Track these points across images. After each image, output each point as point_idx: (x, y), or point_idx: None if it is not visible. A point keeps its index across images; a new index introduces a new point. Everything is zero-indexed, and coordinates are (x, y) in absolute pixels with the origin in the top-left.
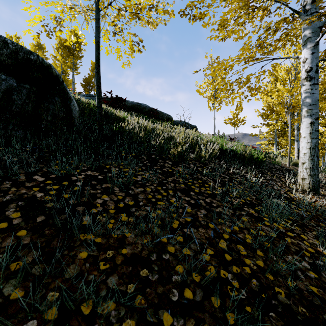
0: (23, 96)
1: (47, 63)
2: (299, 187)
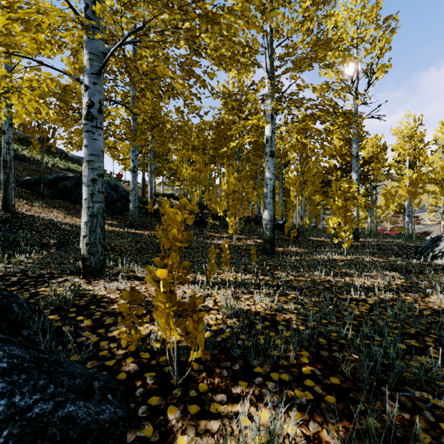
0: None
1: None
2: None
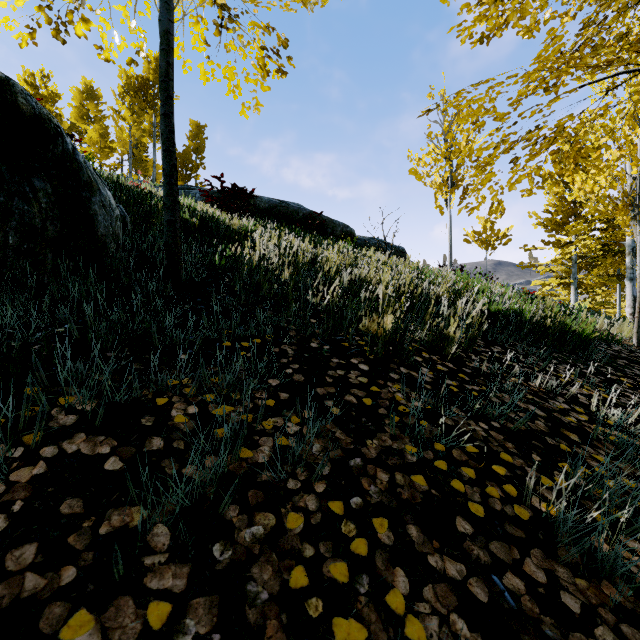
0: None
1: None
2: None
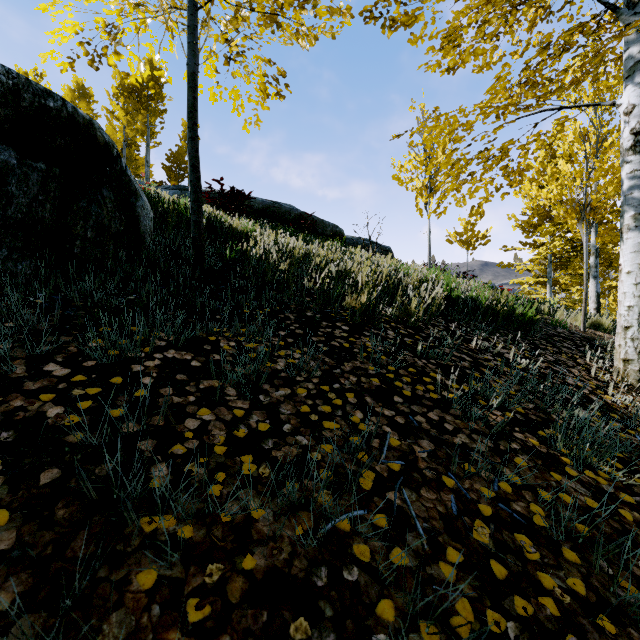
0: (32, 186)
1: (84, 117)
2: (617, 378)
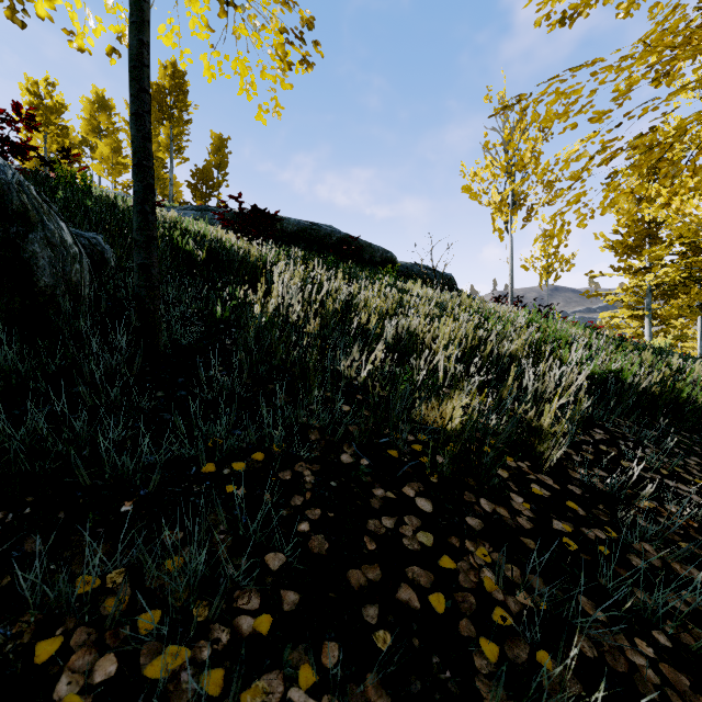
0: None
1: None
2: None
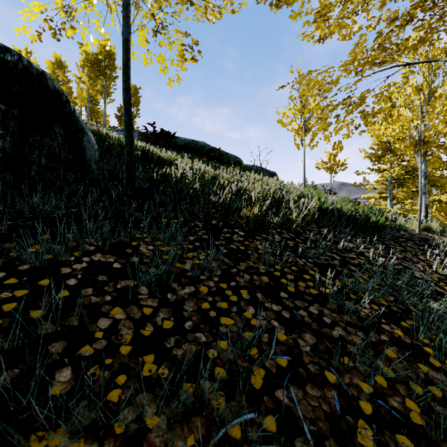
0: None
1: (37, 69)
2: None
